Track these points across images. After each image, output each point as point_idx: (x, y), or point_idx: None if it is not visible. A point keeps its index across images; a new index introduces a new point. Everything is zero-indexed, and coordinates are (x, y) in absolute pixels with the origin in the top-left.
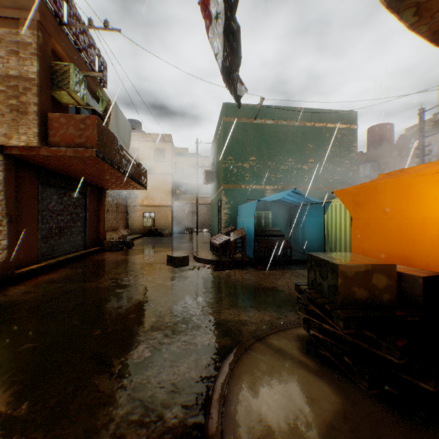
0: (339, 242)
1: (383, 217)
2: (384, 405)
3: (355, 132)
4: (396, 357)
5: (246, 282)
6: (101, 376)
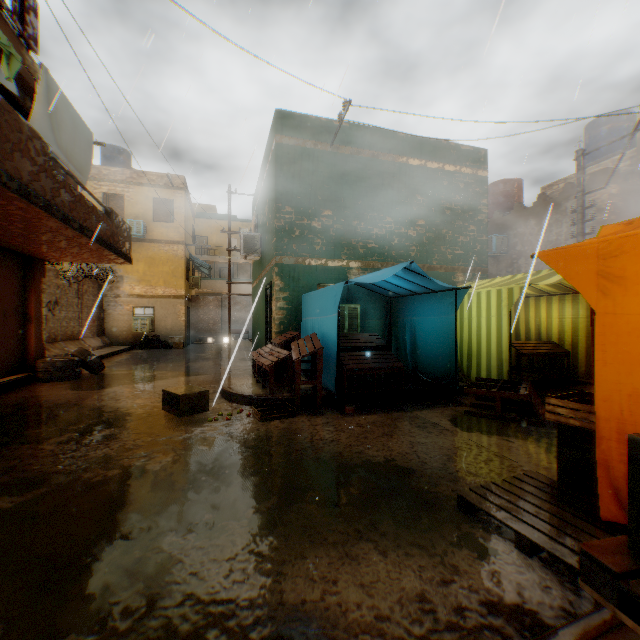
0: (477, 357)
1: None
2: None
3: (485, 181)
4: None
5: (330, 451)
6: None
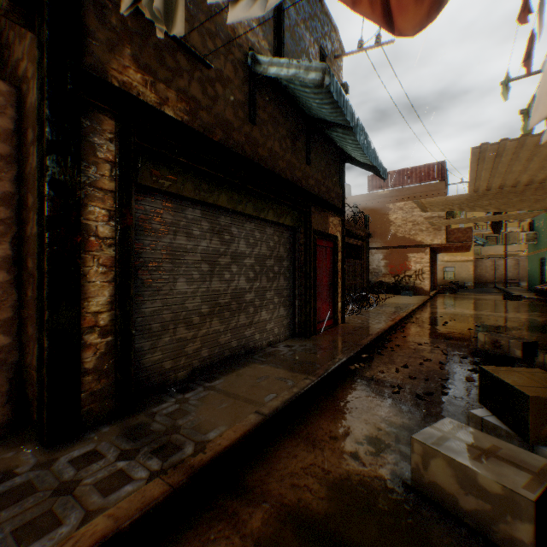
0: None
1: None
2: None
3: None
4: None
5: None
6: (516, 310)
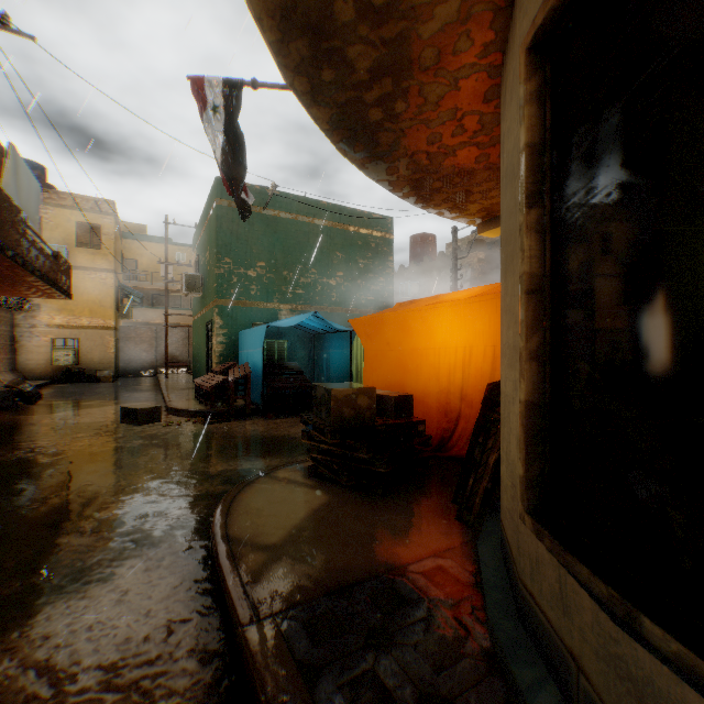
0: None
1: (388, 348)
2: (360, 495)
3: (392, 243)
4: (365, 454)
5: (251, 434)
6: (70, 536)
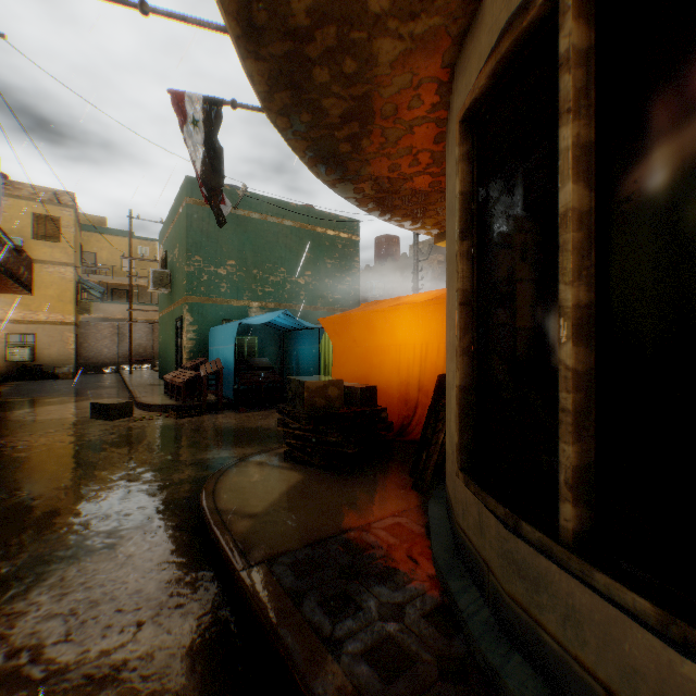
0: None
1: (355, 345)
2: (331, 473)
3: (358, 244)
4: (336, 437)
5: (225, 426)
6: (65, 518)
